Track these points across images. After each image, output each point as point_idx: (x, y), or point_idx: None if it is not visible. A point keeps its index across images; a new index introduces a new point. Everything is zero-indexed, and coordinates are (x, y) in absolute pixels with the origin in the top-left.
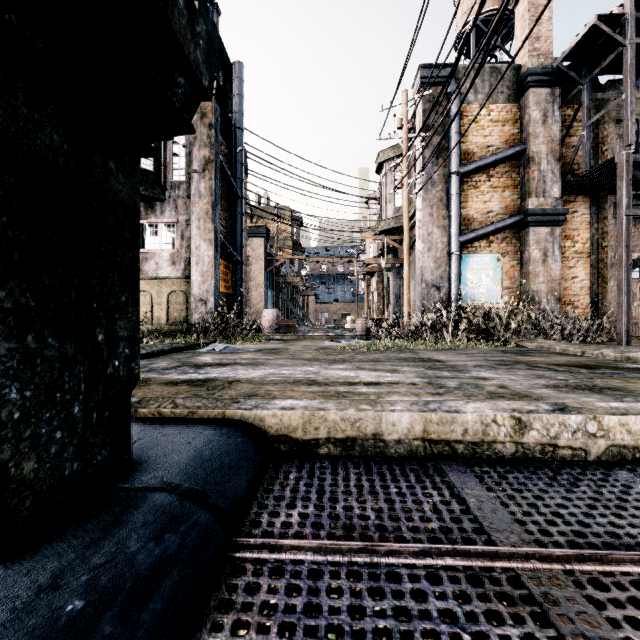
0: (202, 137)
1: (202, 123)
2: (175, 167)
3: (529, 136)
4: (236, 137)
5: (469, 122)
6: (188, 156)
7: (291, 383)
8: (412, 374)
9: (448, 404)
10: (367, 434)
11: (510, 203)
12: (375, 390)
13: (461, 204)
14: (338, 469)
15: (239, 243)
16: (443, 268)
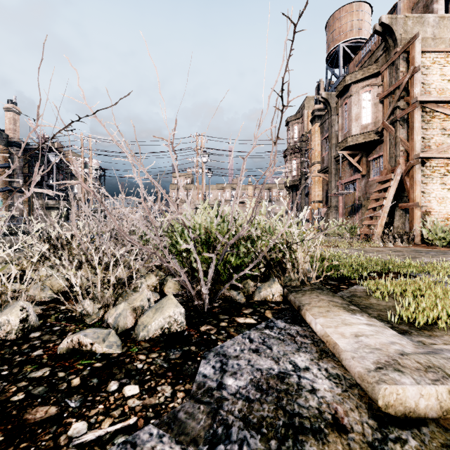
0: None
1: None
2: None
3: (14, 162)
4: None
5: None
6: None
7: None
8: None
9: None
10: None
11: (6, 182)
12: None
13: None
14: None
15: None
16: None
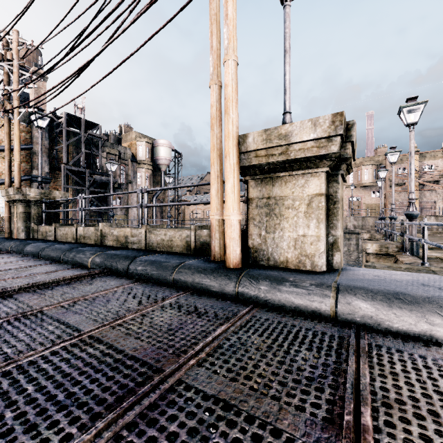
0: None
1: None
2: None
3: (34, 143)
4: None
5: (0, 125)
6: None
7: None
8: None
9: None
10: None
11: (25, 169)
12: None
13: None
14: None
15: None
16: None
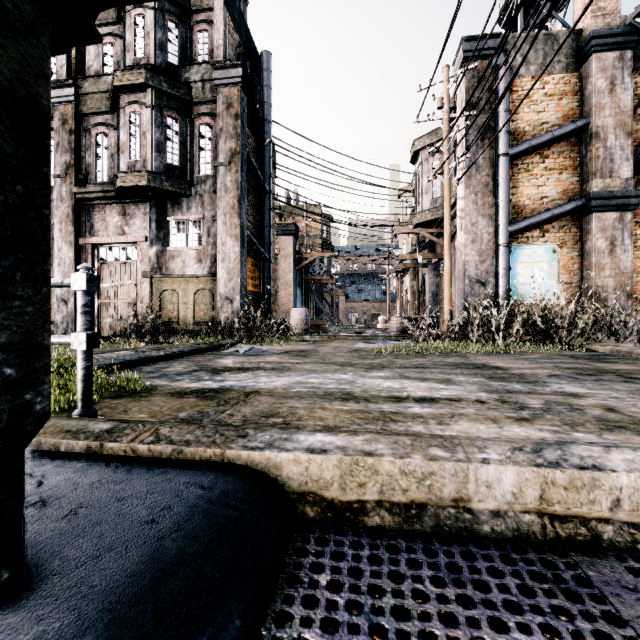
0: (228, 128)
1: (228, 114)
2: (201, 161)
3: (592, 108)
4: (264, 130)
5: (519, 98)
6: (214, 149)
7: (321, 397)
8: (473, 386)
9: (575, 452)
10: (443, 498)
11: (568, 187)
12: (432, 411)
13: (510, 190)
14: (401, 565)
15: (267, 240)
16: (489, 262)
